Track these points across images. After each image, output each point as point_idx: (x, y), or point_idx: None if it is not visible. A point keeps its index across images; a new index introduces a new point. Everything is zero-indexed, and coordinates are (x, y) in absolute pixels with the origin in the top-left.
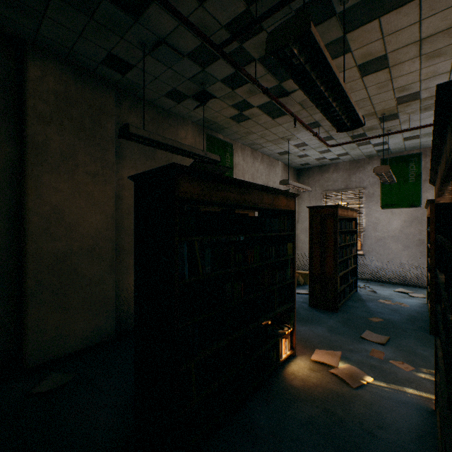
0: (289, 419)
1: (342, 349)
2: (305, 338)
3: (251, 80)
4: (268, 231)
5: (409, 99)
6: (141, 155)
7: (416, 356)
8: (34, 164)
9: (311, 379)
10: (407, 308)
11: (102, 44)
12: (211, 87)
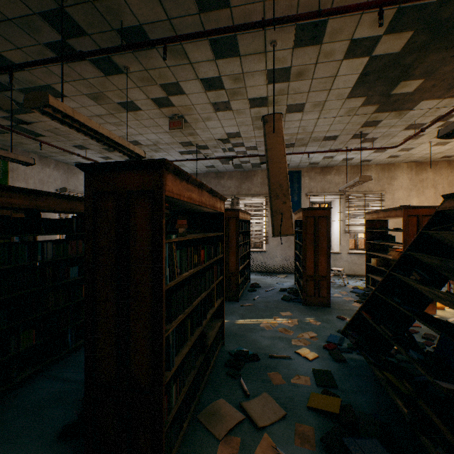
0: None
1: None
2: None
3: None
4: None
5: (138, 144)
6: None
7: None
8: None
9: None
10: None
11: None
12: None
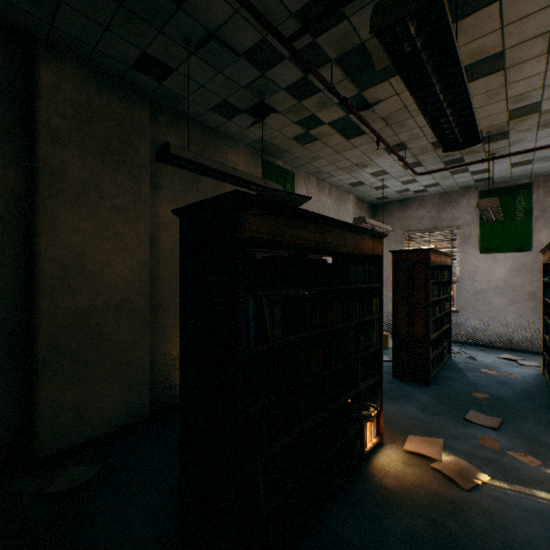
0: (385, 534)
1: (442, 436)
2: (392, 420)
3: (327, 86)
4: (351, 282)
5: (526, 113)
6: (182, 186)
7: (541, 445)
8: (48, 195)
9: (407, 477)
10: (519, 381)
11: (135, 41)
12: (271, 98)
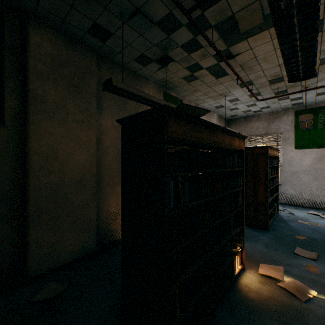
0: None
1: (281, 264)
2: (248, 253)
3: (209, 42)
4: (227, 167)
5: None
6: (116, 107)
7: None
8: (35, 112)
9: (263, 292)
10: (323, 228)
11: (89, 15)
12: (172, 52)
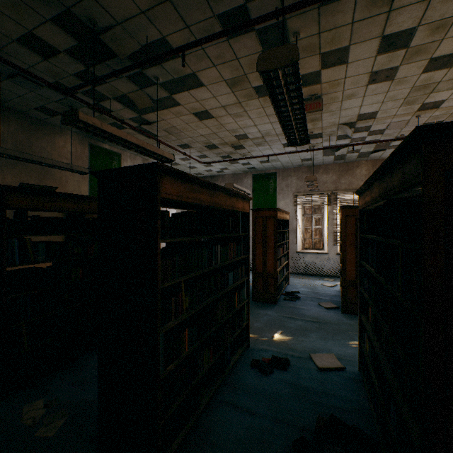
0: None
1: None
2: None
3: (106, 114)
4: None
5: (244, 138)
6: (9, 161)
7: None
8: None
9: None
10: None
11: None
12: (80, 110)
